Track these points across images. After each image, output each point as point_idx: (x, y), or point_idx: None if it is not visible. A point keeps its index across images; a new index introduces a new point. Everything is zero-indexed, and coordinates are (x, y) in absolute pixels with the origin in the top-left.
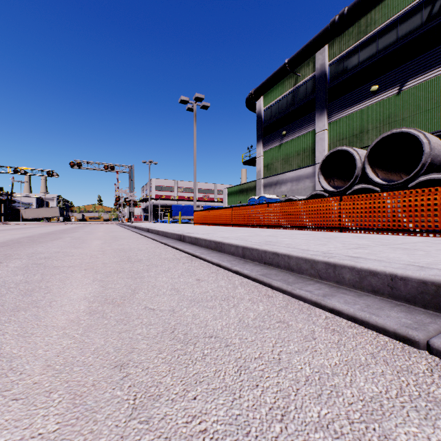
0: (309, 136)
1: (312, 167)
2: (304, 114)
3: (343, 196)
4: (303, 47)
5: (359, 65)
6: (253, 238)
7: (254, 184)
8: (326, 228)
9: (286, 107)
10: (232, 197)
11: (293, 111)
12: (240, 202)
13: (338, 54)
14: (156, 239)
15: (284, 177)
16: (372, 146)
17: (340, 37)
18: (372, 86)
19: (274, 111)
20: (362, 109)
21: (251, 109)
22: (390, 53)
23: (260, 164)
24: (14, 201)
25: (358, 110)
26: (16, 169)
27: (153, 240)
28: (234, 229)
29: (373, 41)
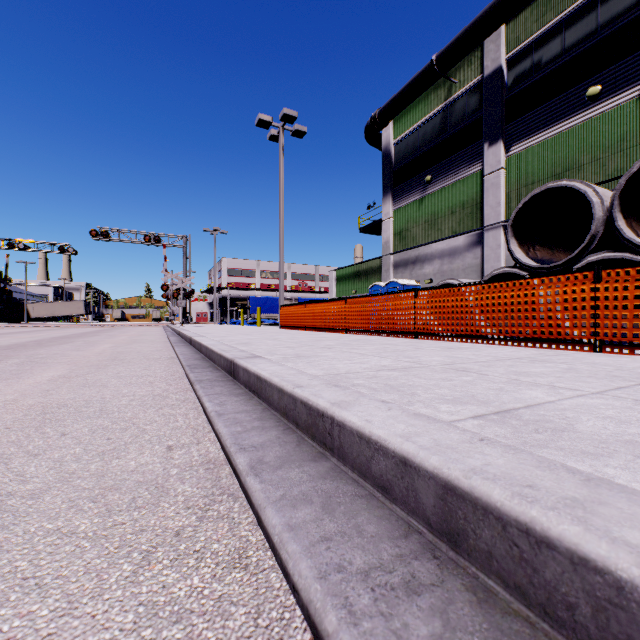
0: (472, 182)
1: (477, 232)
2: (463, 145)
3: (604, 269)
4: (464, 30)
5: (563, 55)
6: (424, 381)
7: (378, 263)
8: (555, 341)
9: (433, 137)
10: (343, 284)
11: (443, 141)
12: (355, 293)
13: (525, 38)
14: (184, 366)
15: (429, 250)
16: (631, 173)
17: (527, 10)
18: (589, 88)
19: (411, 145)
20: (569, 130)
21: (374, 144)
22: (624, 26)
23: (389, 230)
24: (8, 291)
25: (562, 132)
26: (11, 243)
27: (181, 366)
28: (352, 341)
29: (591, 10)
